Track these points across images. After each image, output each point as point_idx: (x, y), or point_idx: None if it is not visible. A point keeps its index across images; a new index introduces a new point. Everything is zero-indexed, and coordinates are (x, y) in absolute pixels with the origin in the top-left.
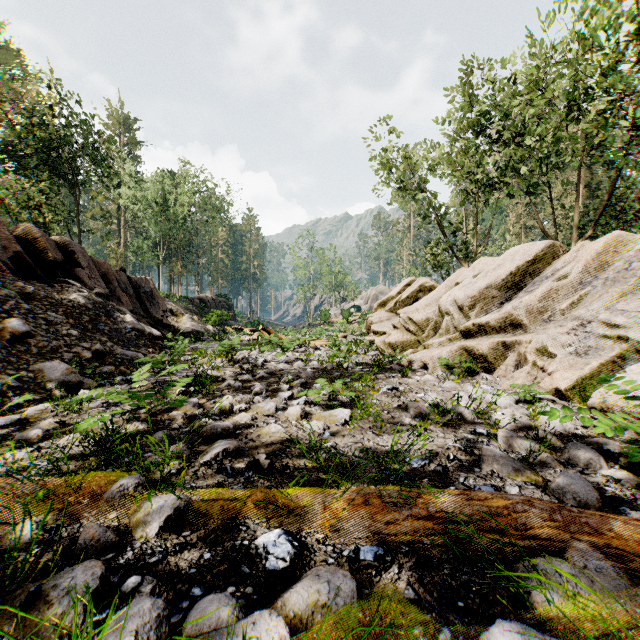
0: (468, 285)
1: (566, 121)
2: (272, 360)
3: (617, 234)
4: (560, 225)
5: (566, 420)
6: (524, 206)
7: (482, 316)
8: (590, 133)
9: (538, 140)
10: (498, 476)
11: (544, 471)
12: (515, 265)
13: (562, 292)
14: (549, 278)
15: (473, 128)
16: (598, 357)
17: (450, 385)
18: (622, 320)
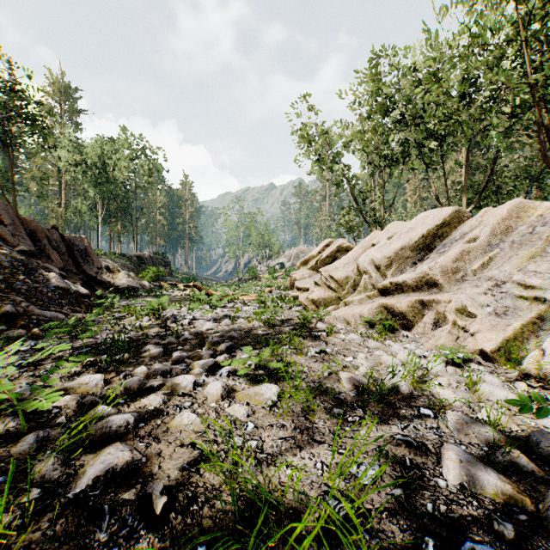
0: (384, 246)
1: (458, 108)
2: (200, 317)
3: (519, 201)
4: (450, 197)
5: (543, 413)
6: (419, 181)
7: (397, 275)
8: (479, 118)
9: (435, 123)
10: (472, 495)
11: (522, 480)
12: (426, 228)
13: (473, 254)
14: (459, 240)
15: (381, 110)
16: (518, 318)
17: (375, 345)
18: (537, 281)
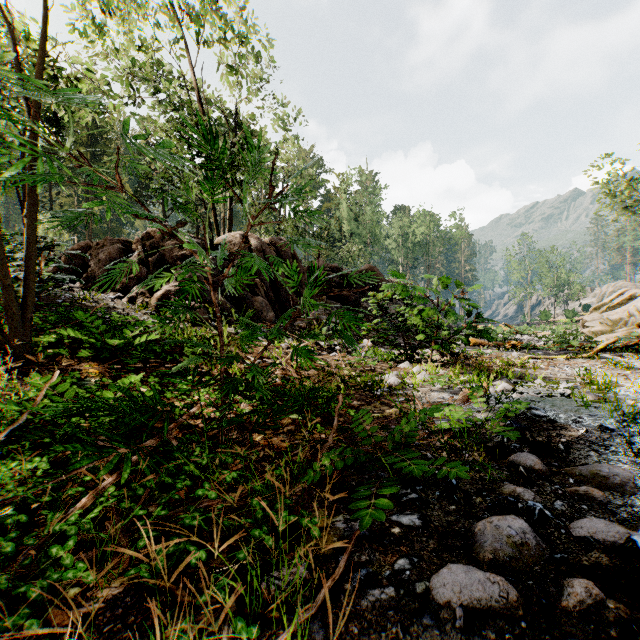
0: None
1: None
2: (518, 338)
3: None
4: None
5: None
6: None
7: None
8: None
9: None
10: None
11: None
12: None
13: None
14: None
15: None
16: None
17: None
18: None
